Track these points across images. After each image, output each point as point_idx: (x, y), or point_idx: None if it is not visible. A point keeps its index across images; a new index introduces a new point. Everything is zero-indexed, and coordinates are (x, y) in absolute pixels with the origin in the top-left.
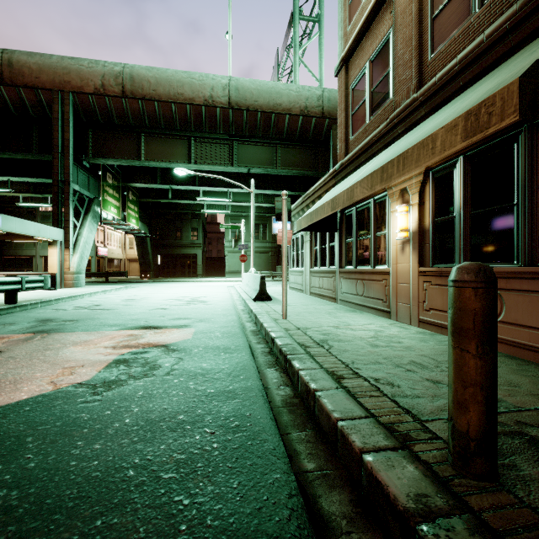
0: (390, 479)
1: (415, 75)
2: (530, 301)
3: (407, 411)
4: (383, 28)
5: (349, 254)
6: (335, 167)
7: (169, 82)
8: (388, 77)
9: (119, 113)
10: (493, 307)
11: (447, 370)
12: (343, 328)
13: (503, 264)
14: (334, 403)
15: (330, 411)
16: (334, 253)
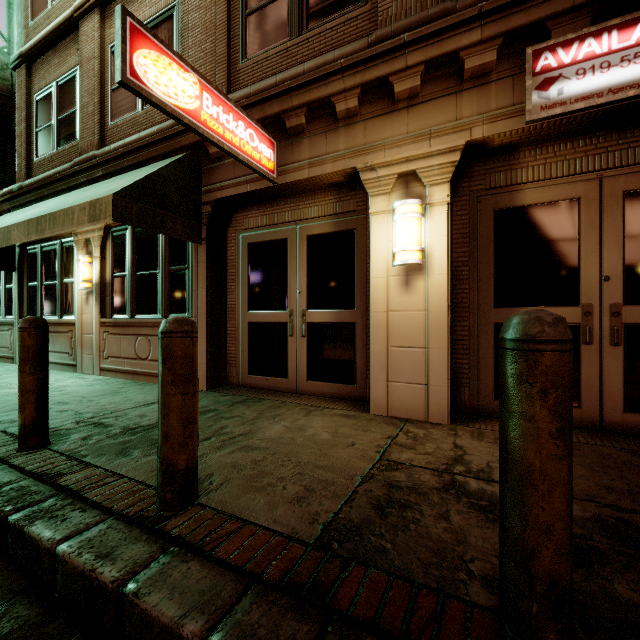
0: None
1: (98, 132)
2: None
3: (11, 434)
4: (71, 58)
5: (32, 301)
6: (12, 187)
7: None
8: (76, 115)
9: None
10: (43, 343)
11: (86, 402)
12: None
13: (153, 316)
14: None
15: None
16: (13, 298)
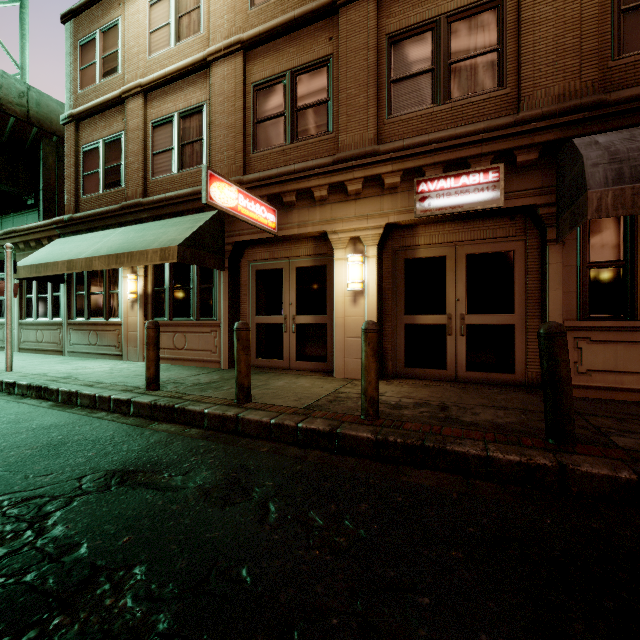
0: (123, 396)
1: (142, 184)
2: (196, 337)
3: (131, 386)
4: (117, 125)
5: (80, 307)
6: (63, 217)
7: None
8: (121, 168)
9: None
10: (158, 335)
11: None
12: (82, 369)
13: (187, 319)
14: (92, 391)
15: (91, 393)
16: (60, 304)
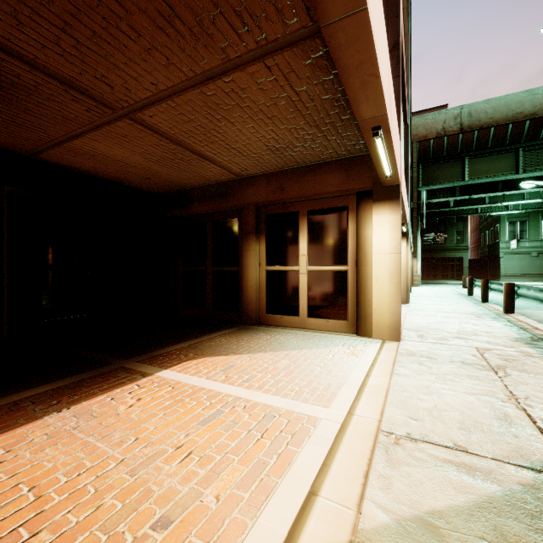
0: None
1: None
2: None
3: None
4: None
5: None
6: None
7: (507, 107)
8: None
9: (452, 146)
10: None
11: None
12: None
13: None
14: None
15: None
16: None
